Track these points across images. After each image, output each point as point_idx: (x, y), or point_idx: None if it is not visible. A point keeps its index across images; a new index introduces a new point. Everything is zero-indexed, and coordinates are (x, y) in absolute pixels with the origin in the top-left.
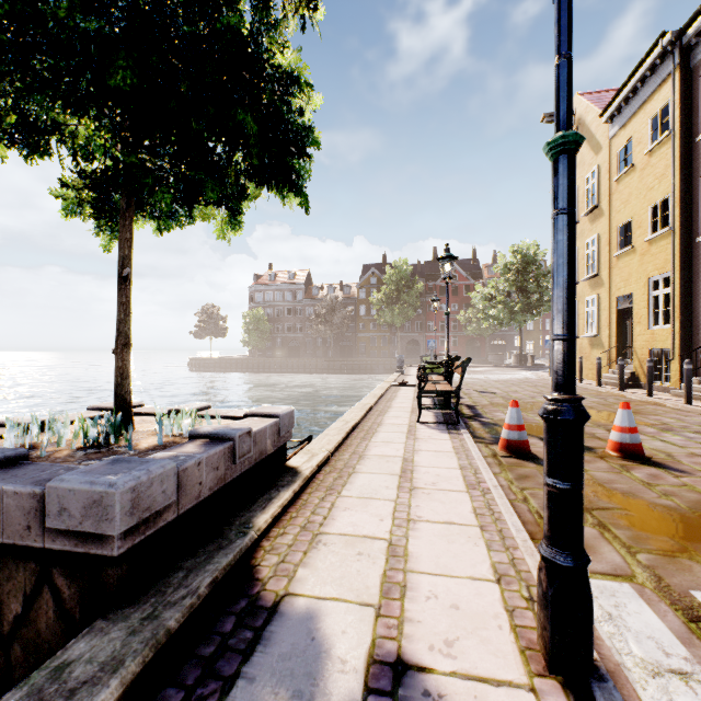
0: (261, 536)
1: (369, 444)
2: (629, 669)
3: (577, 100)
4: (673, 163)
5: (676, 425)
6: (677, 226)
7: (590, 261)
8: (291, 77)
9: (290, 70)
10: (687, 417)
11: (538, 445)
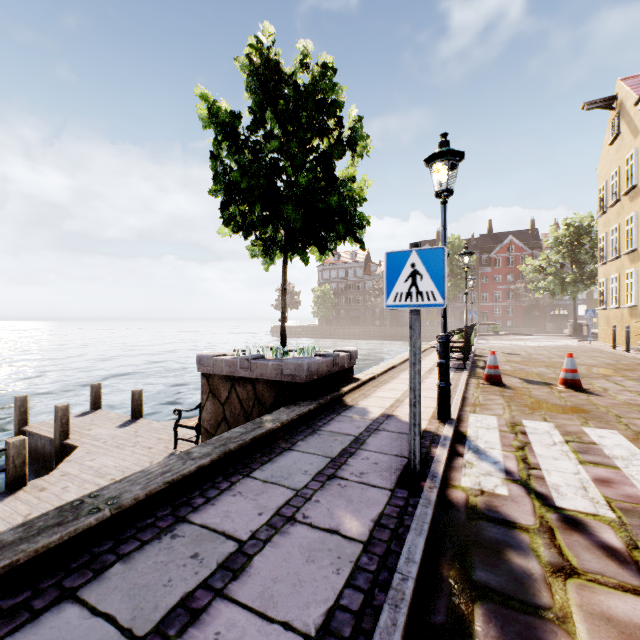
0: (345, 393)
1: (400, 374)
2: (470, 426)
3: (619, 85)
4: None
5: None
6: None
7: (629, 237)
8: (356, 200)
9: (356, 197)
10: None
11: (514, 381)
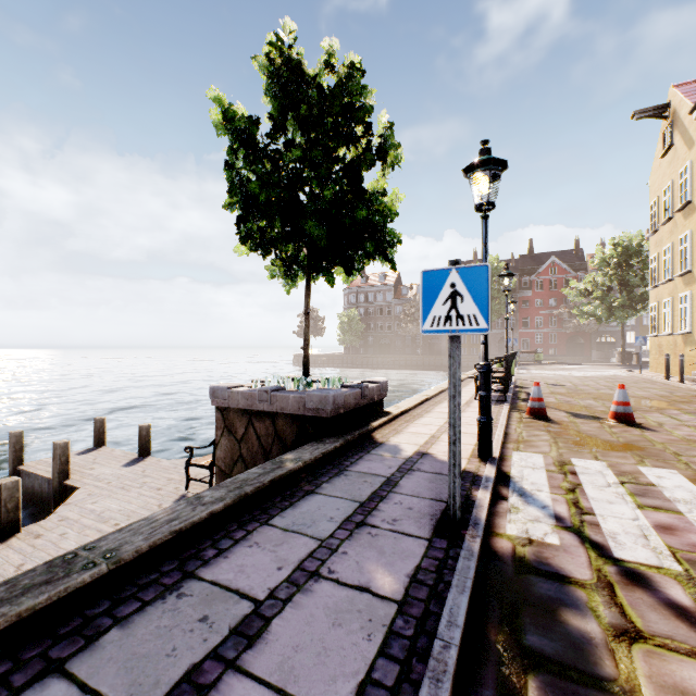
0: (374, 429)
1: (435, 407)
2: (514, 466)
3: (672, 92)
4: None
5: None
6: None
7: (683, 257)
8: (387, 215)
9: (387, 212)
10: None
11: (560, 415)
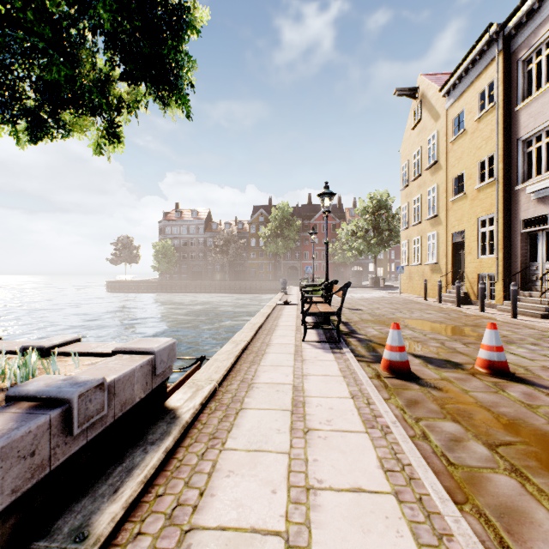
0: None
1: (258, 368)
2: None
3: (421, 79)
4: (497, 128)
5: (514, 337)
6: (500, 177)
7: (431, 205)
8: None
9: None
10: (518, 330)
11: (413, 362)
